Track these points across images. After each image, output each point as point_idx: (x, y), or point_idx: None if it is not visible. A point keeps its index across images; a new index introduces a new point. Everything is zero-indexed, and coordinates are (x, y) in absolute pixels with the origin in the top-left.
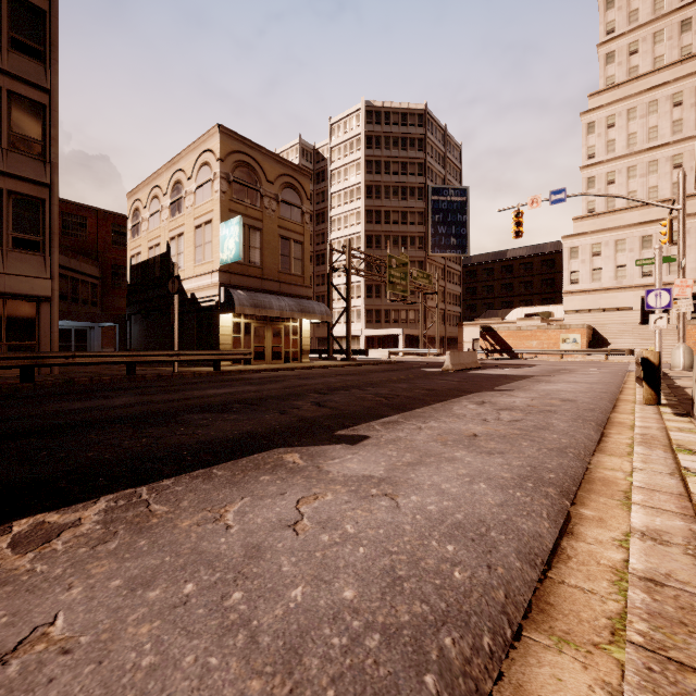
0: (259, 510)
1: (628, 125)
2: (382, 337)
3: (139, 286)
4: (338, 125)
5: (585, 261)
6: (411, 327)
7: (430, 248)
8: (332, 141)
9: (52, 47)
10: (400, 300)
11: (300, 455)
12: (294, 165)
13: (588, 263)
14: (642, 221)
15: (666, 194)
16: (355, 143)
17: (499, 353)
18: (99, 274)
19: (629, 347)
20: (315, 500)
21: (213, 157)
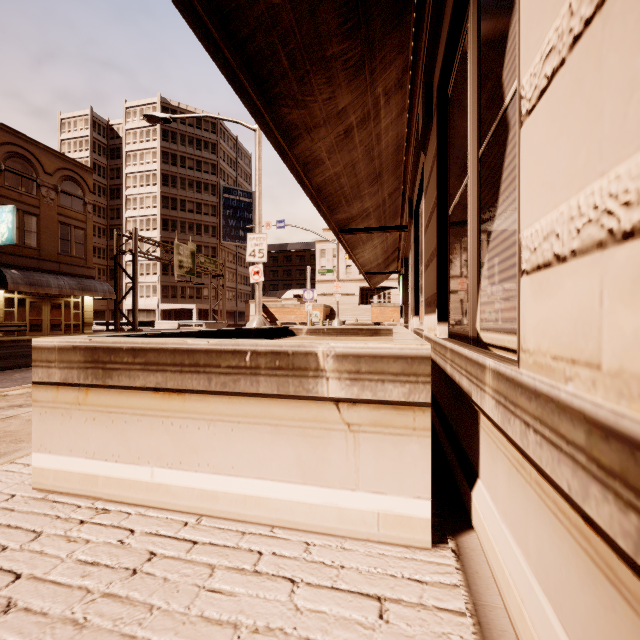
0: (28, 374)
1: None
2: (179, 311)
3: None
4: (134, 111)
5: (329, 260)
6: (205, 303)
7: (222, 237)
8: (127, 124)
9: None
10: (186, 281)
11: None
12: (75, 161)
13: (331, 262)
14: None
15: None
16: (151, 132)
17: None
18: None
19: (346, 320)
20: None
21: None
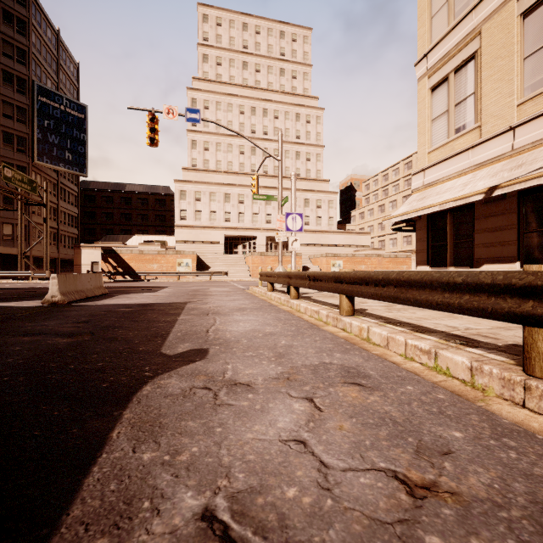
0: None
1: (216, 112)
2: None
3: None
4: None
5: (191, 203)
6: (6, 245)
7: (36, 154)
8: None
9: None
10: None
11: None
12: None
13: (193, 205)
14: (224, 183)
15: (236, 169)
16: None
17: (122, 276)
18: None
19: (222, 270)
20: None
21: None
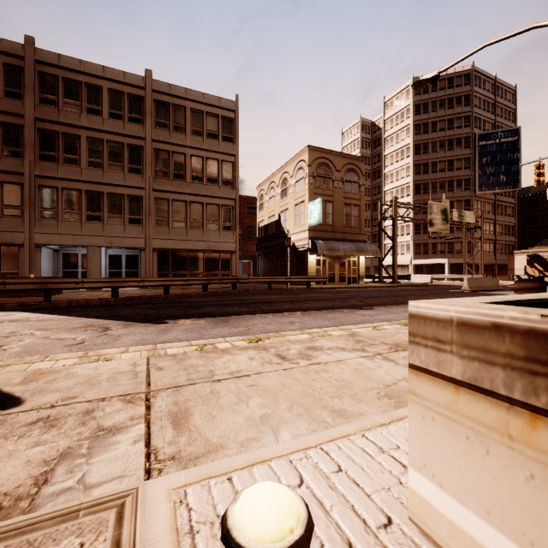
0: (335, 315)
1: None
2: (429, 265)
3: (263, 239)
4: (391, 102)
5: None
6: (457, 257)
7: (476, 188)
8: (385, 115)
9: (236, 134)
10: (440, 237)
11: (348, 310)
12: (353, 156)
13: None
14: None
15: None
16: (404, 112)
17: None
18: (241, 232)
19: None
20: (350, 315)
21: (305, 164)
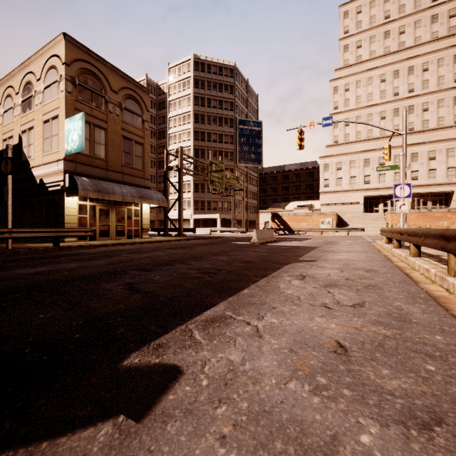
0: None
1: (356, 90)
2: (205, 220)
3: None
4: (174, 69)
5: (333, 173)
6: (225, 213)
7: (237, 160)
8: (170, 80)
9: None
10: (218, 193)
11: None
12: (135, 82)
13: (335, 174)
14: (364, 150)
15: (377, 134)
16: (186, 83)
17: (283, 231)
18: None
19: (359, 227)
20: None
21: (59, 61)
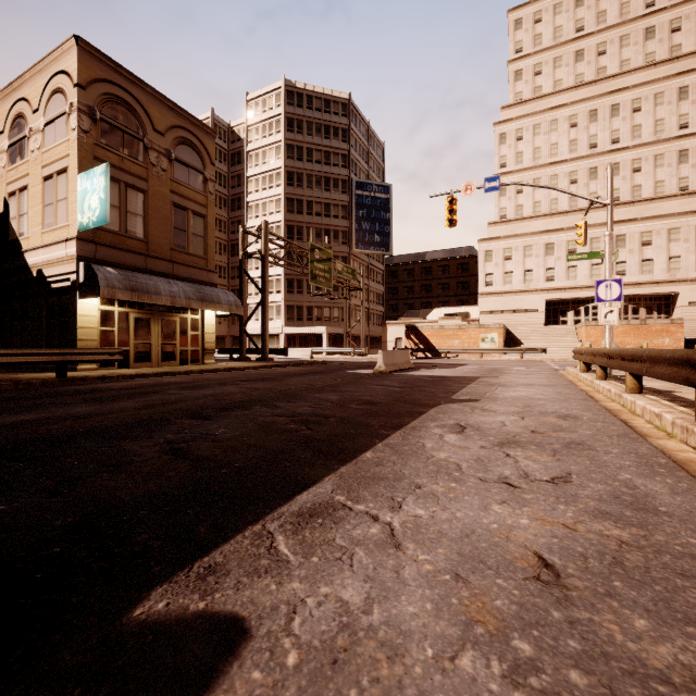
0: None
1: (534, 140)
2: (304, 336)
3: None
4: (256, 102)
5: (498, 264)
6: (335, 326)
7: (354, 244)
8: (249, 120)
9: None
10: (324, 294)
11: None
12: (193, 118)
13: (501, 267)
14: (545, 229)
15: (564, 206)
16: (274, 123)
17: (423, 353)
18: None
19: (539, 346)
20: None
21: (69, 81)
